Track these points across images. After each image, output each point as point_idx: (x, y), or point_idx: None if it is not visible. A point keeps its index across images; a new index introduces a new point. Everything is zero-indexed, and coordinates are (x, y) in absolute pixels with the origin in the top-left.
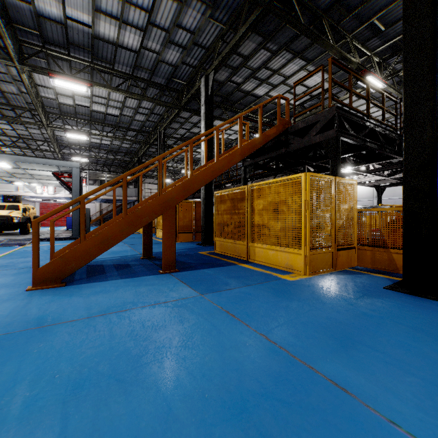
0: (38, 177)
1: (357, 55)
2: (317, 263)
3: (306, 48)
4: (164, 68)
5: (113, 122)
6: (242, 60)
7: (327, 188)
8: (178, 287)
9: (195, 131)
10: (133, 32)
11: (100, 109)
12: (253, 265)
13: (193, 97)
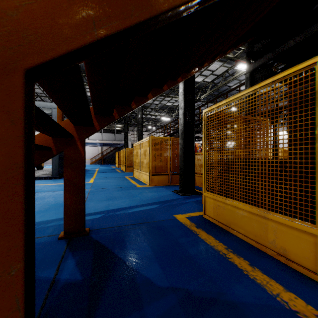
0: None
1: None
2: None
3: None
4: None
5: None
6: None
7: None
8: None
9: None
10: None
11: None
12: None
13: None
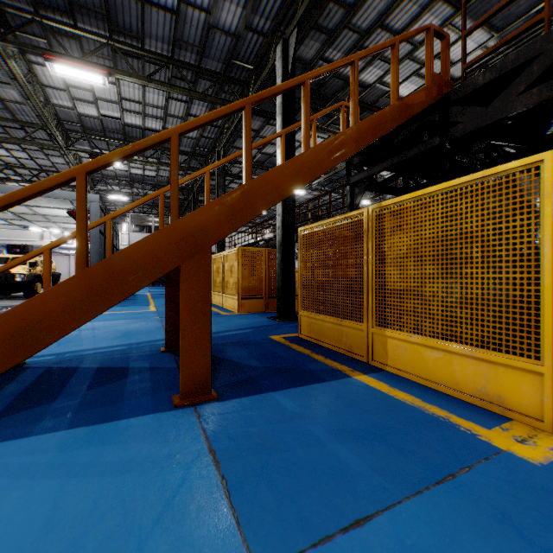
0: (55, 219)
1: None
2: None
3: None
4: (219, 42)
5: None
6: (344, 15)
7: None
8: (189, 494)
9: (269, 150)
10: None
11: (135, 122)
12: (387, 381)
13: None
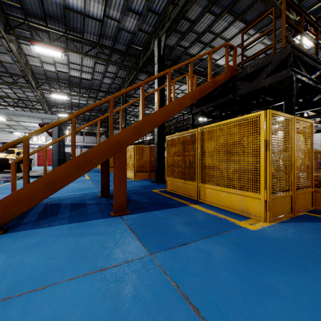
0: (30, 128)
1: (294, 13)
2: (277, 208)
3: (246, 11)
4: (124, 36)
5: (87, 85)
6: (189, 25)
7: (286, 128)
8: (124, 239)
9: (150, 91)
10: (96, 2)
11: (76, 75)
12: (204, 207)
13: (148, 61)
